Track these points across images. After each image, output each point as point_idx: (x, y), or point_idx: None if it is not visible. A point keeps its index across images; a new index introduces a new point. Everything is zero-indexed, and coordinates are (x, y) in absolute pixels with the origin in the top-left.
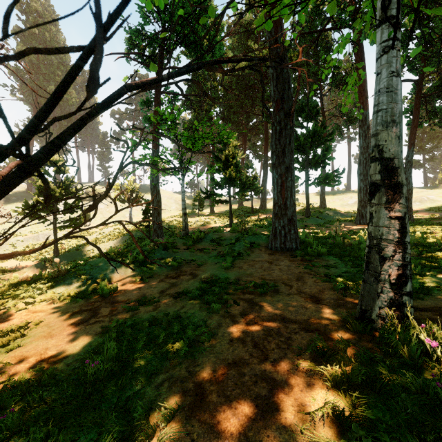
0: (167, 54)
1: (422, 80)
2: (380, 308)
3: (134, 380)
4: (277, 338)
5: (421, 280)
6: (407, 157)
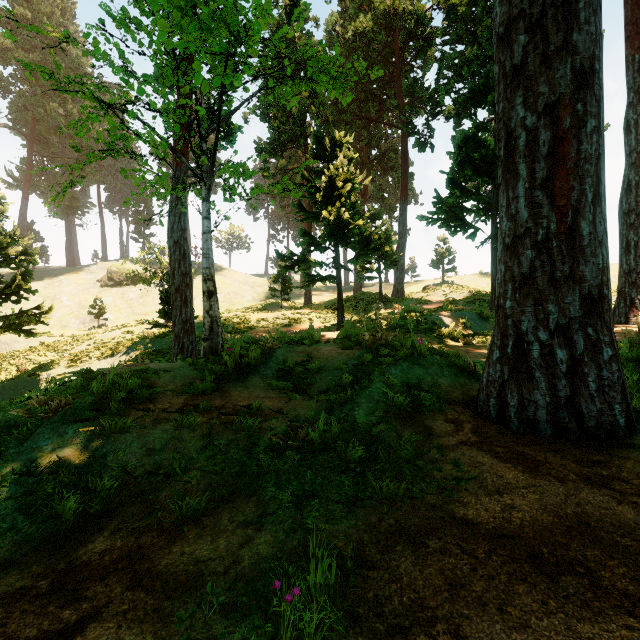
0: None
1: None
2: None
3: None
4: None
5: None
6: None
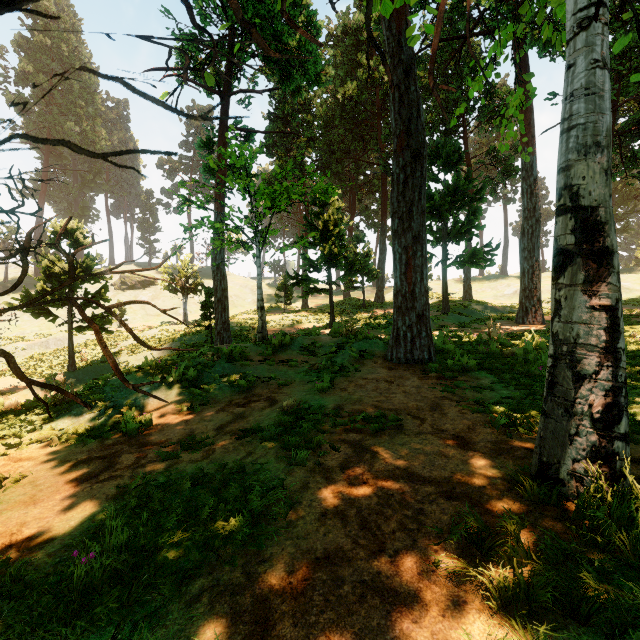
0: (237, 72)
1: (615, 110)
2: (575, 461)
3: (152, 587)
4: (401, 511)
5: (629, 409)
6: None
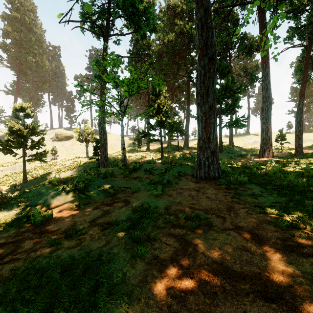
0: (113, 26)
1: (310, 45)
2: None
3: None
4: None
5: None
6: (299, 105)
